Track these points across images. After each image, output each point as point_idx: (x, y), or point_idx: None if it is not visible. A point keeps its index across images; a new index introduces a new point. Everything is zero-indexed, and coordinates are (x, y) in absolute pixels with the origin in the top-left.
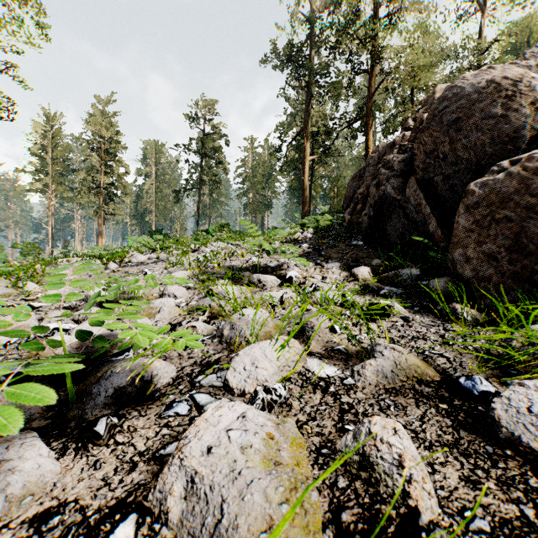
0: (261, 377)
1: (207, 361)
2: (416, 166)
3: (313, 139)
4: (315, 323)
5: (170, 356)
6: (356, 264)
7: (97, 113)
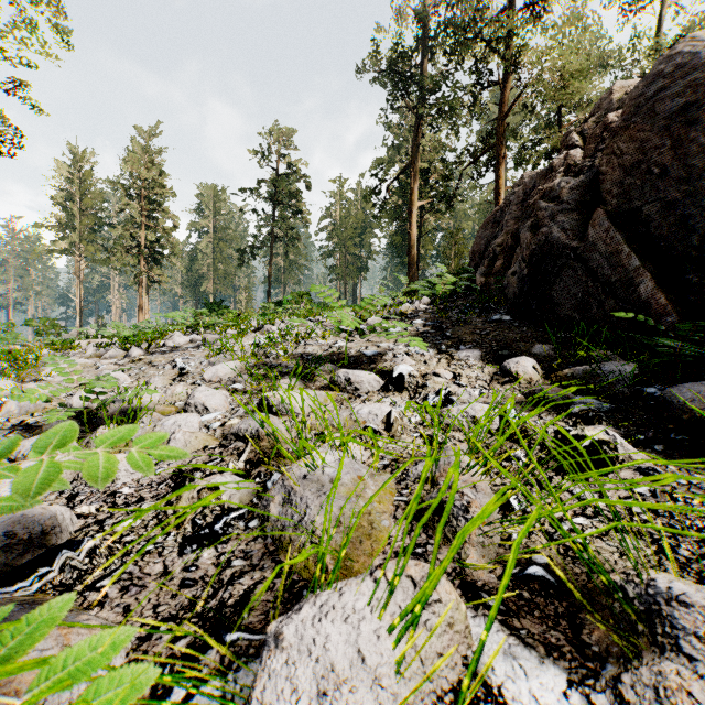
0: None
1: (219, 600)
2: (606, 192)
3: (422, 178)
4: (471, 497)
5: (143, 573)
6: (508, 352)
7: (139, 149)
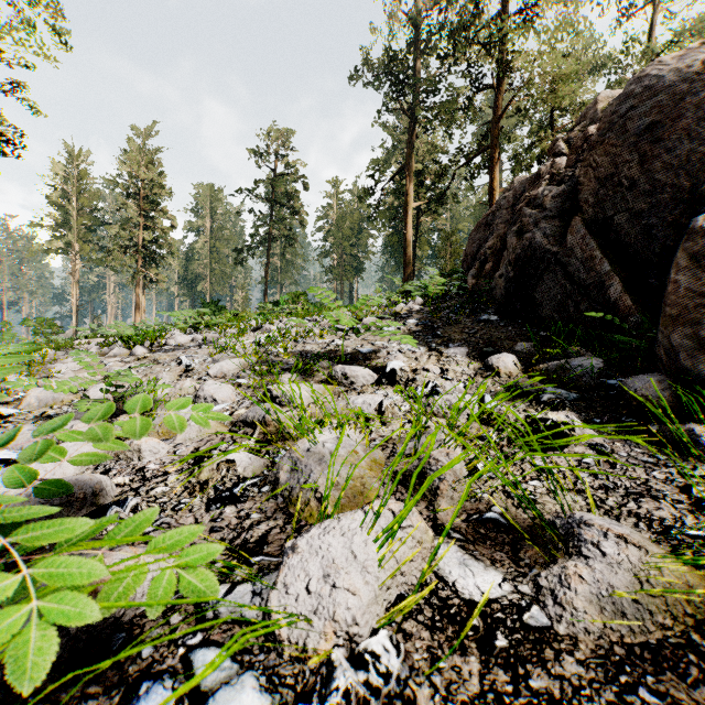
0: (342, 614)
1: (243, 539)
2: (583, 201)
3: (418, 179)
4: (445, 462)
5: (178, 523)
6: (492, 349)
7: (135, 148)
